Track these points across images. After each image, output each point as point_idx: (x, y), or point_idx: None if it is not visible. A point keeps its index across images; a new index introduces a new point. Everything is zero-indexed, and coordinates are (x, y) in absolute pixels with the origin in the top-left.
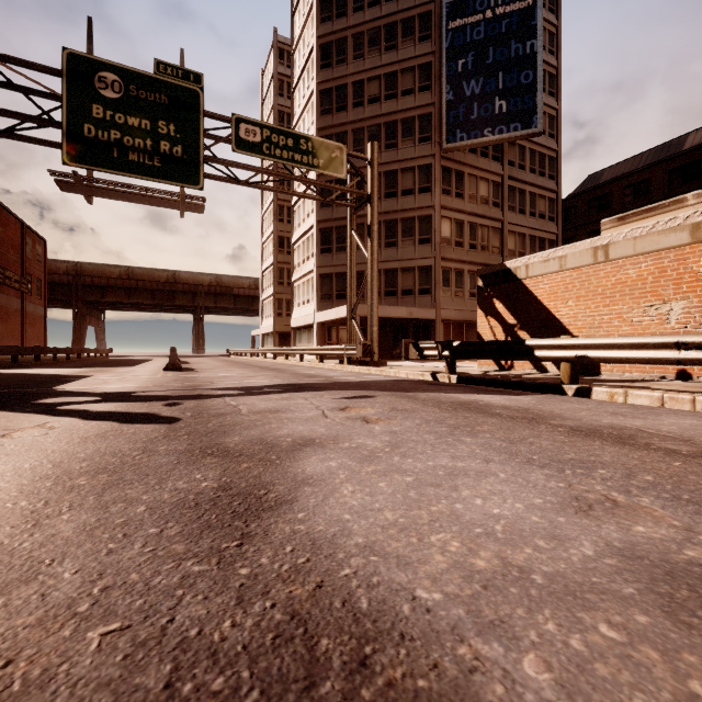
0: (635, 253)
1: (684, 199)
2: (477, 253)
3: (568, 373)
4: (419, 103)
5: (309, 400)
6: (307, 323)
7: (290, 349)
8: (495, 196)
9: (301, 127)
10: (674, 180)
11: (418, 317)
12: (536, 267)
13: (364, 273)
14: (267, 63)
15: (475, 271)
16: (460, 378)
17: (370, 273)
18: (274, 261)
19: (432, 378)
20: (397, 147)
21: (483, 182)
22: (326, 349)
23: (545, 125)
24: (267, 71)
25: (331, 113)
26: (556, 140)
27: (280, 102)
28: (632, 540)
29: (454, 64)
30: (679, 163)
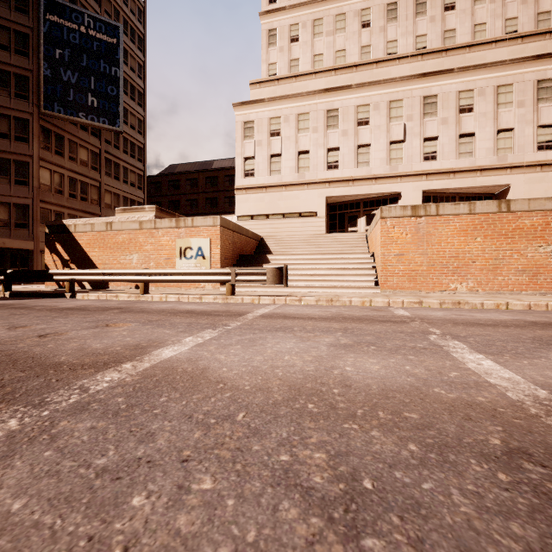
0: (122, 229)
1: (145, 207)
2: (77, 202)
3: (69, 287)
4: (15, 63)
5: None
6: None
7: None
8: (94, 162)
9: None
10: (208, 183)
11: (13, 247)
12: (80, 227)
13: None
14: None
15: (75, 215)
16: (12, 294)
17: None
18: None
19: None
20: None
21: (83, 149)
22: None
23: (135, 124)
24: None
25: None
26: (144, 137)
27: None
28: None
29: (52, 49)
30: (210, 175)
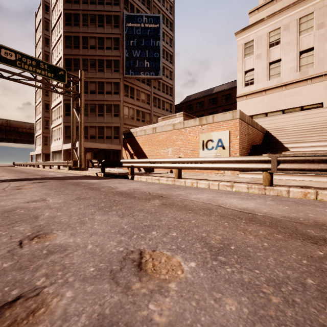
0: (162, 131)
1: (176, 115)
2: (140, 123)
3: (130, 171)
4: (114, 54)
5: (10, 184)
6: (58, 149)
7: (45, 162)
8: (148, 100)
9: (56, 50)
10: (210, 103)
11: (112, 148)
12: (139, 132)
13: (88, 127)
14: (38, 10)
15: None
16: (104, 174)
17: (80, 129)
18: (42, 116)
19: (96, 175)
20: (104, 71)
21: (142, 93)
22: (60, 162)
23: (168, 74)
24: (38, 14)
25: (71, 48)
26: (172, 81)
27: (46, 33)
28: (25, 205)
29: (129, 41)
30: (212, 97)
